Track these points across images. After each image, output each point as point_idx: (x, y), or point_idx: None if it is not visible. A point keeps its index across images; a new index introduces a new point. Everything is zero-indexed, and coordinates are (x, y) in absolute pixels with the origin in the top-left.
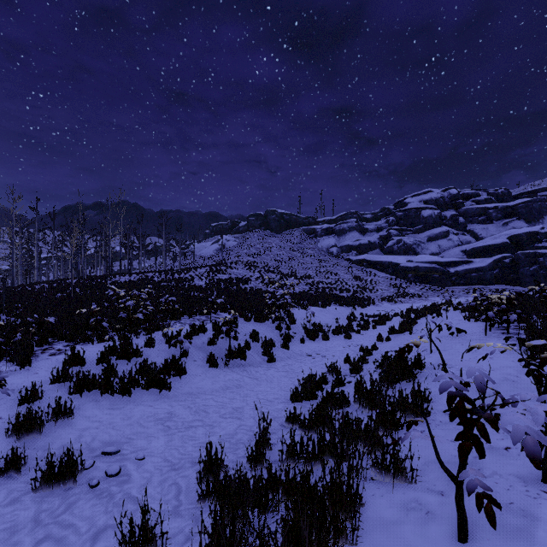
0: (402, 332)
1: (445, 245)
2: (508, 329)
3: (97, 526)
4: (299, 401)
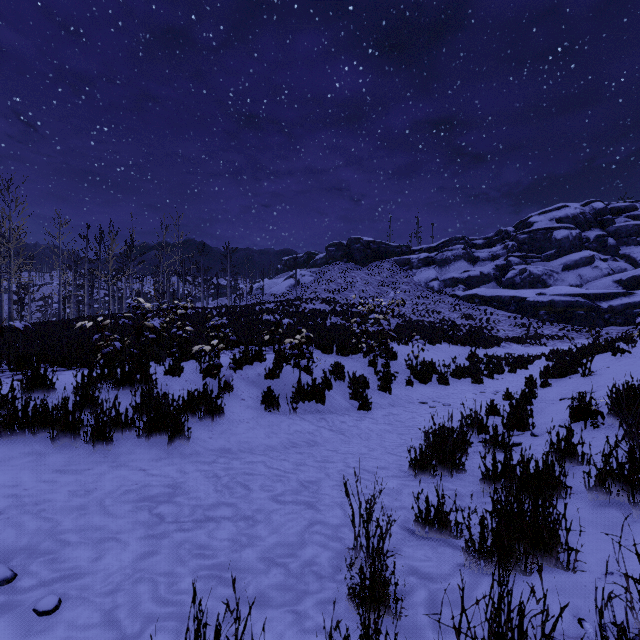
0: (563, 375)
1: (589, 275)
2: None
3: None
4: (429, 475)
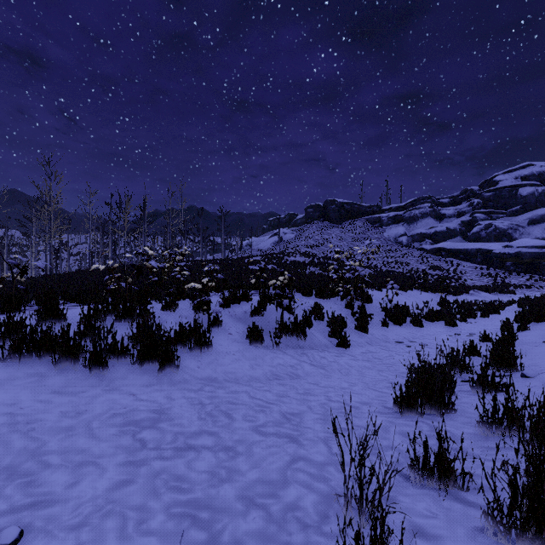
0: (541, 319)
1: None
2: None
3: None
4: (416, 413)
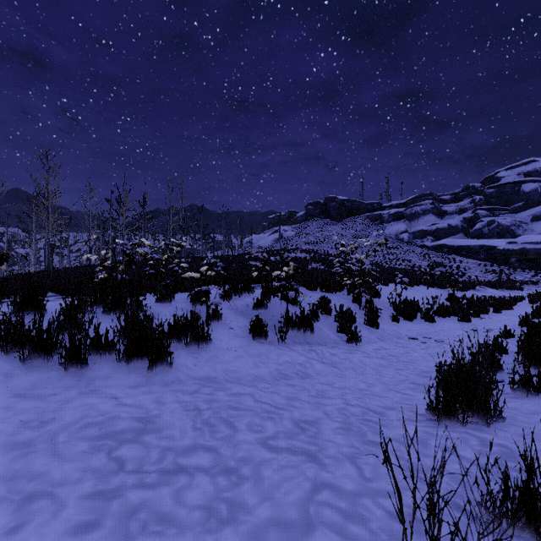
0: None
1: None
2: None
3: None
4: (456, 421)
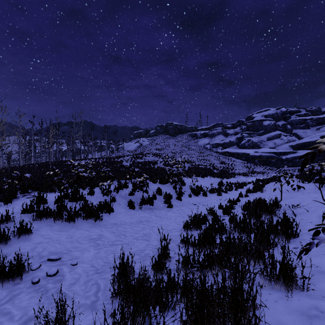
0: (255, 191)
1: (278, 142)
2: None
3: (28, 315)
4: (189, 230)
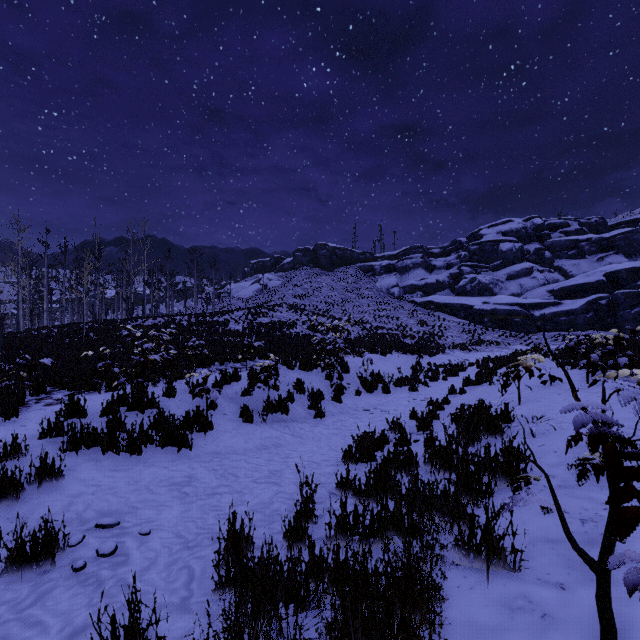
0: (479, 383)
1: (528, 285)
2: (616, 376)
3: (74, 624)
4: (353, 463)
